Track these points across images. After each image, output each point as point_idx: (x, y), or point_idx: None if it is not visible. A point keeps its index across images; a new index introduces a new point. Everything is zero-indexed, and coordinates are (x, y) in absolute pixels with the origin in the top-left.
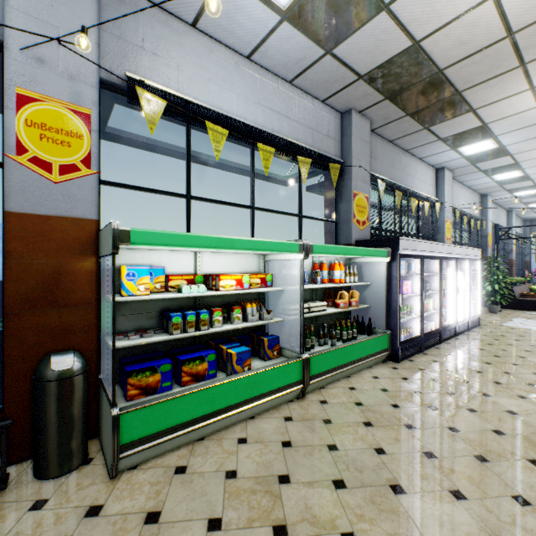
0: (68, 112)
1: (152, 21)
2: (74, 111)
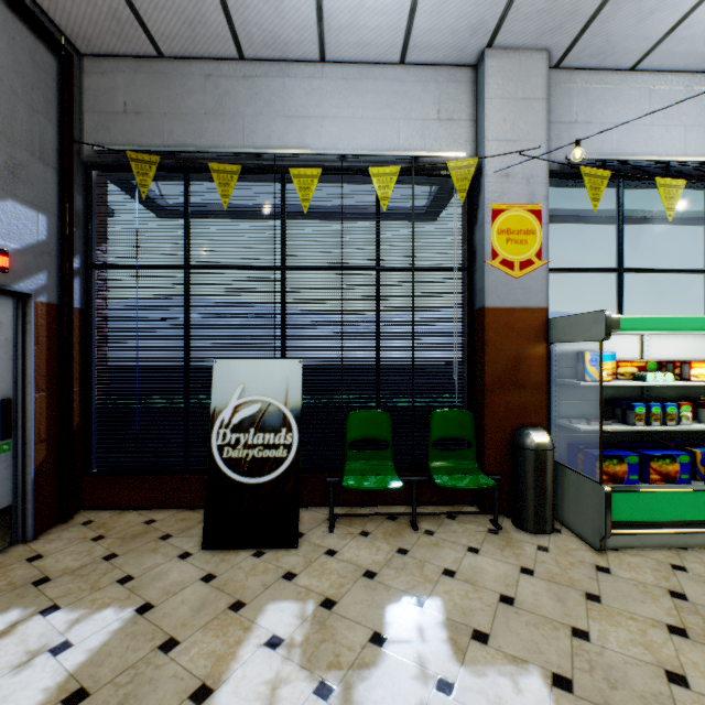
0: (524, 213)
1: (585, 89)
2: (529, 211)
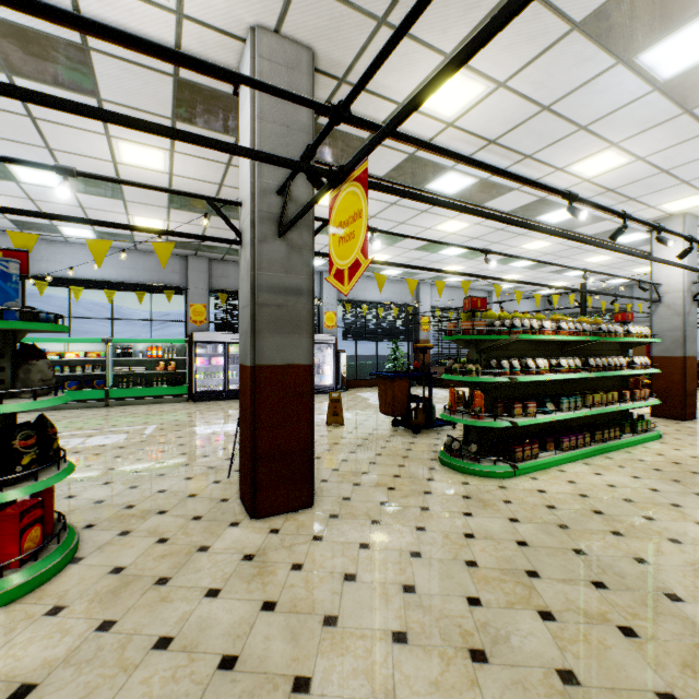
0: None
1: (48, 247)
2: None
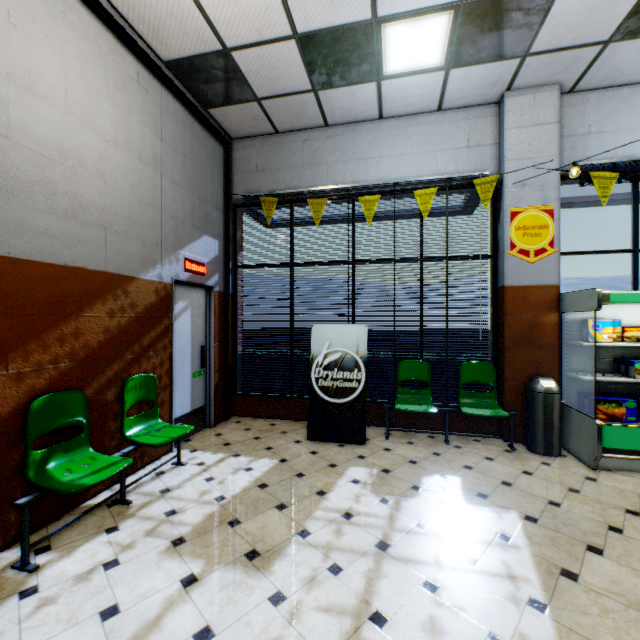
0: (538, 213)
1: (598, 104)
2: (542, 211)
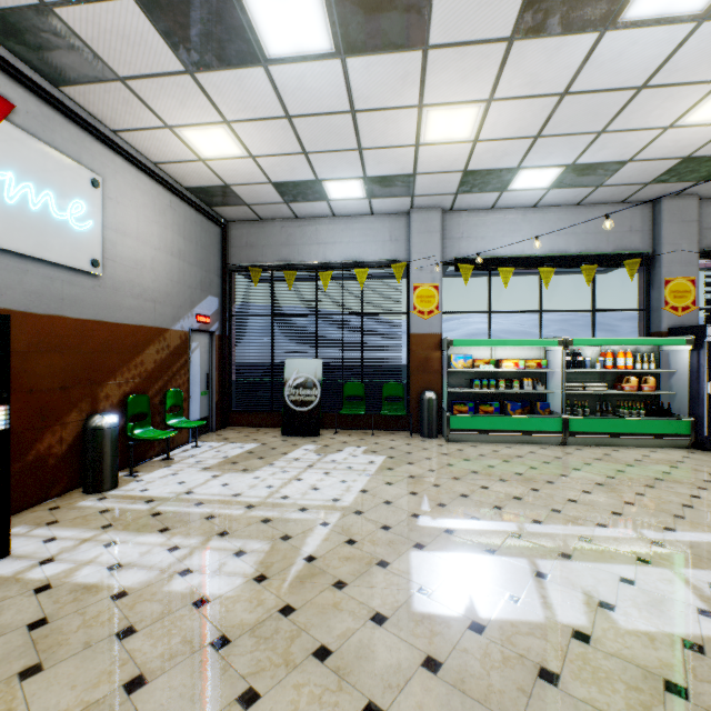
0: (430, 288)
1: (467, 220)
2: (432, 286)
